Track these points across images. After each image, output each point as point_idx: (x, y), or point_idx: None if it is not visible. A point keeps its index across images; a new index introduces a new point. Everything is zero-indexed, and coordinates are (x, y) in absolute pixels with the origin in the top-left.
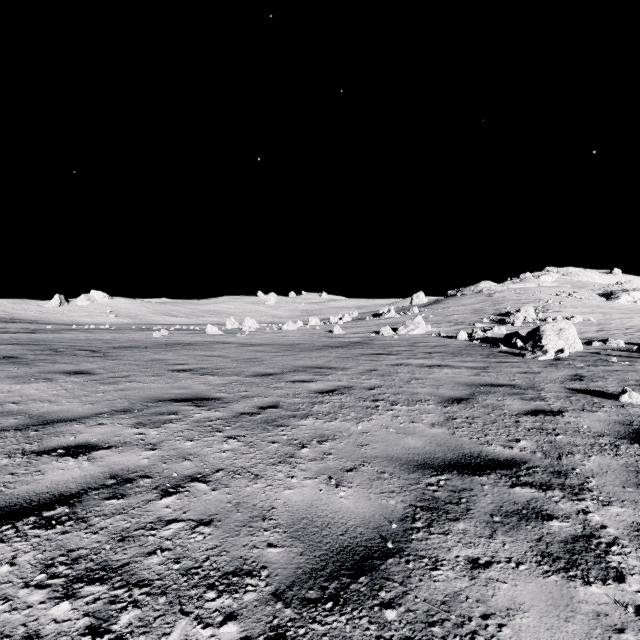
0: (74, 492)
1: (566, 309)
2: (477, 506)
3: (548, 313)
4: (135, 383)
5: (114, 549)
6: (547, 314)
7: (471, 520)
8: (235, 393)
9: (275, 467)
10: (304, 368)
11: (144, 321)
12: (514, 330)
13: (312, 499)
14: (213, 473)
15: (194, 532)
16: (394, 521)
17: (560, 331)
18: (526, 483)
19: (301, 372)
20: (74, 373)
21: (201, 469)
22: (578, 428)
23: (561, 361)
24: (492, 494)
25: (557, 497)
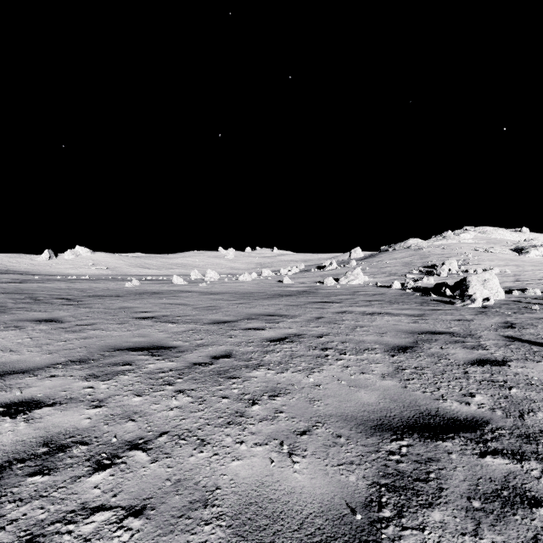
0: None
1: (484, 262)
2: (449, 484)
3: (469, 265)
4: (98, 331)
5: None
6: (468, 266)
7: (447, 506)
8: (191, 341)
9: (223, 429)
10: (257, 316)
11: (121, 272)
12: (441, 280)
13: (262, 474)
14: (156, 438)
15: (120, 527)
16: (357, 508)
17: (485, 281)
18: (496, 451)
19: (254, 320)
20: (44, 321)
21: (144, 432)
22: (529, 380)
23: (489, 309)
24: (462, 466)
25: (536, 471)
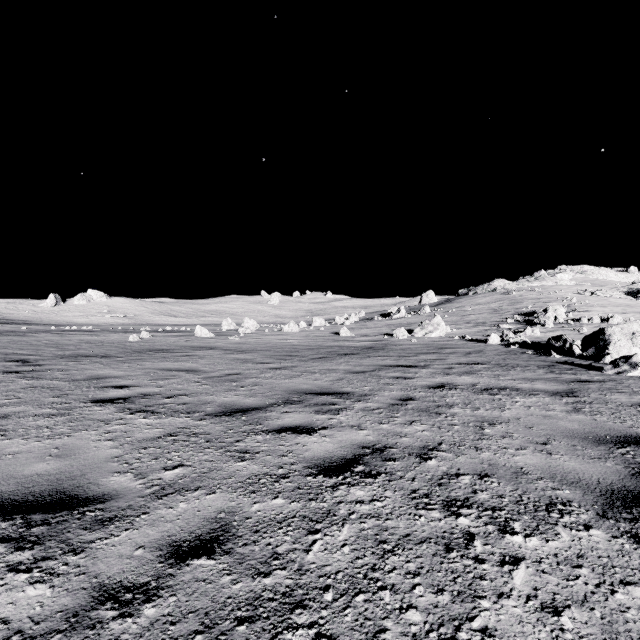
0: None
1: (595, 308)
2: None
3: (577, 313)
4: None
5: None
6: (577, 314)
7: None
8: (152, 474)
9: None
10: (301, 395)
11: (141, 321)
12: (548, 332)
13: None
14: None
15: None
16: None
17: (633, 335)
18: None
19: (296, 404)
20: None
21: None
22: None
23: None
24: None
25: None
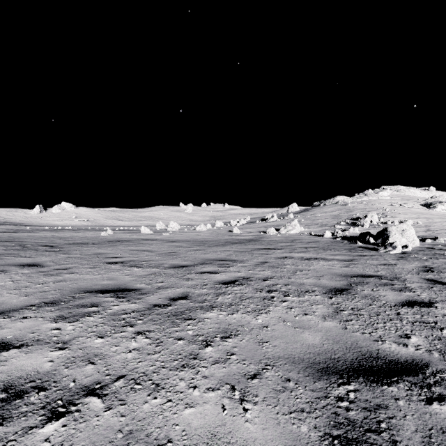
0: None
1: (399, 215)
2: (402, 436)
3: (387, 218)
4: (73, 274)
5: None
6: (386, 219)
7: None
8: (153, 284)
9: (178, 373)
10: (211, 261)
11: (99, 224)
12: (364, 230)
13: (214, 424)
14: (112, 382)
15: None
16: None
17: (403, 231)
18: (441, 396)
19: (208, 264)
20: (27, 265)
21: (101, 376)
22: None
23: (408, 254)
24: (412, 415)
25: None
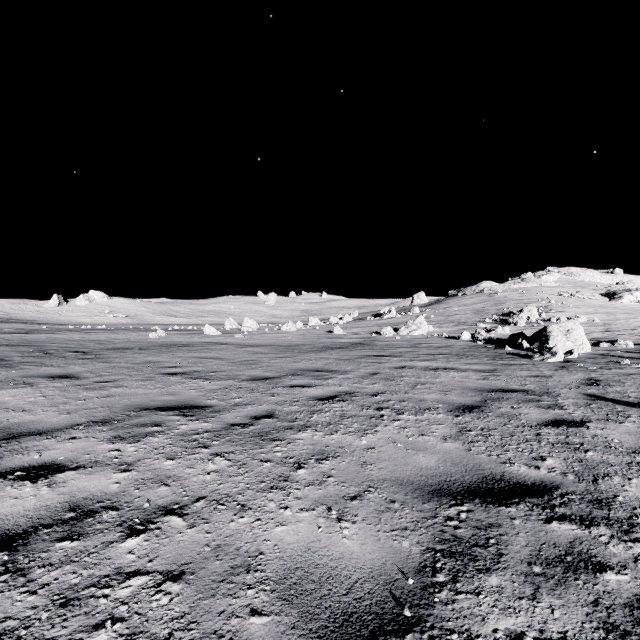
0: (21, 530)
1: (569, 309)
2: (510, 550)
3: (551, 313)
4: (121, 388)
5: (51, 619)
6: (550, 314)
7: (505, 571)
8: (227, 400)
9: (266, 494)
10: (303, 371)
11: (143, 321)
12: (518, 330)
13: (308, 540)
14: (192, 503)
15: (159, 591)
16: (410, 573)
17: (568, 332)
18: (563, 516)
19: (300, 376)
20: (58, 377)
21: (179, 497)
22: (608, 442)
23: (571, 363)
24: (525, 532)
25: (605, 536)
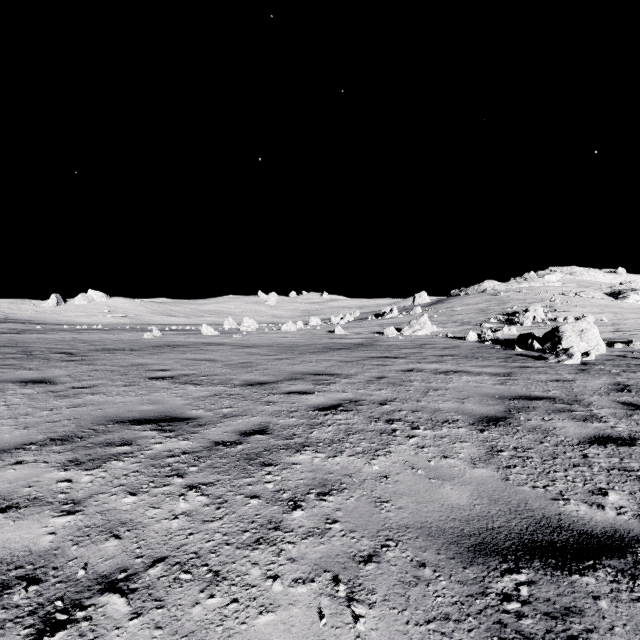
0: None
1: (575, 309)
2: None
3: (557, 313)
4: (98, 396)
5: None
6: (556, 314)
7: None
8: (215, 410)
9: (249, 553)
10: (302, 375)
11: (142, 321)
12: (524, 330)
13: None
14: (146, 569)
15: None
16: None
17: (582, 332)
18: None
19: (299, 380)
20: (32, 382)
21: (129, 559)
22: None
23: (590, 366)
24: (623, 625)
25: None
